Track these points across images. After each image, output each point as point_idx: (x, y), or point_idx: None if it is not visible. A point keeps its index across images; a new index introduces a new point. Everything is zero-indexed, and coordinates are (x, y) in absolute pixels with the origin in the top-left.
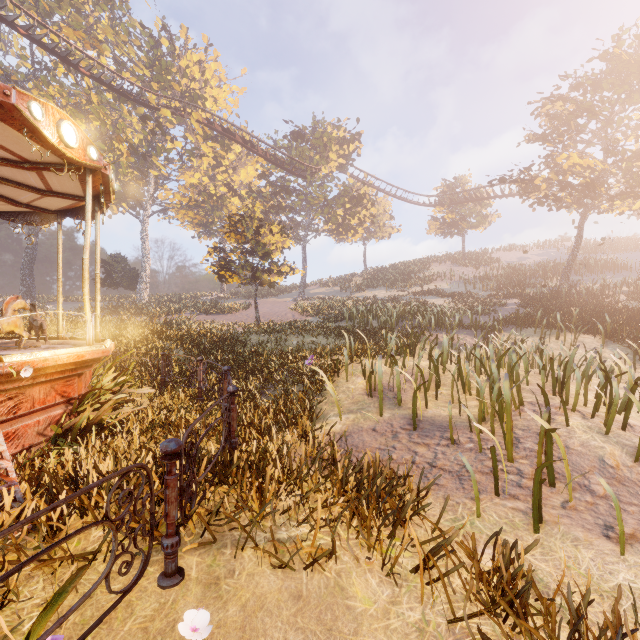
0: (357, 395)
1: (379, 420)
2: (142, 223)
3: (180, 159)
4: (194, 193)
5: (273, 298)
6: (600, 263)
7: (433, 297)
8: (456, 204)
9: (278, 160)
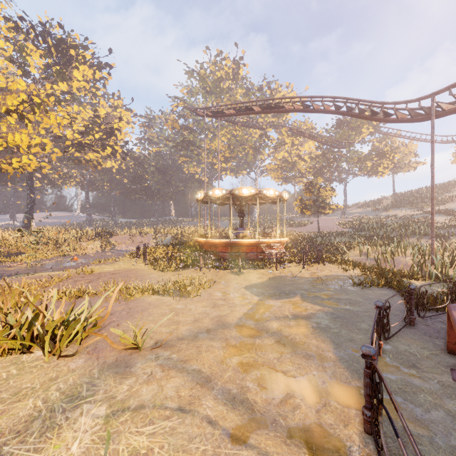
0: (356, 254)
1: (359, 258)
2: (255, 181)
3: (274, 148)
4: (280, 162)
5: (324, 217)
6: None
7: (440, 215)
8: None
9: (328, 141)
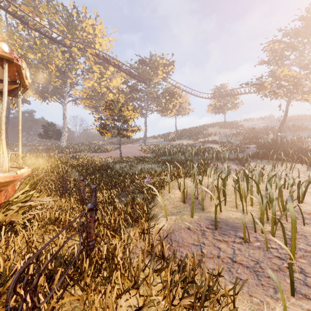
0: (176, 202)
1: (191, 221)
2: (63, 106)
3: (82, 74)
4: (90, 91)
5: (130, 144)
6: (294, 127)
7: (211, 144)
8: (221, 97)
9: (132, 74)
